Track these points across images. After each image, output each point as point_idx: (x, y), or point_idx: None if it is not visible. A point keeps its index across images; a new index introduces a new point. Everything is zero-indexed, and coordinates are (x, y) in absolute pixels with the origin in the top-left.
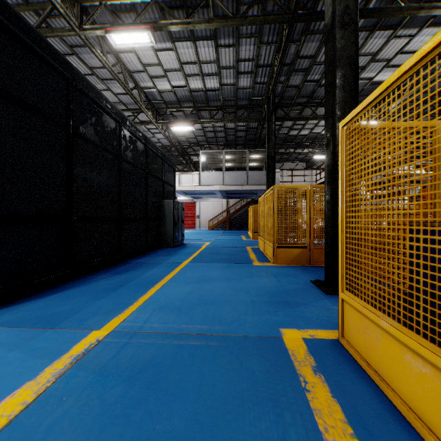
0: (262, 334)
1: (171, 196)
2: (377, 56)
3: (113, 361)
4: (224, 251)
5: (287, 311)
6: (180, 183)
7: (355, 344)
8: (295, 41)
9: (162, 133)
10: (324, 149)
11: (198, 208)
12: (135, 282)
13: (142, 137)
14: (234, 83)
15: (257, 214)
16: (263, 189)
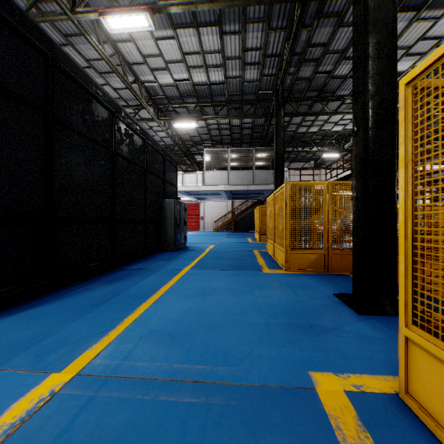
0: (285, 383)
1: (173, 195)
2: None
3: (62, 438)
4: (230, 255)
5: (314, 340)
6: (184, 183)
7: (435, 413)
8: (307, 27)
9: (165, 130)
10: (333, 147)
11: (203, 209)
12: (124, 295)
13: (140, 131)
14: (240, 75)
15: (264, 215)
16: (270, 189)
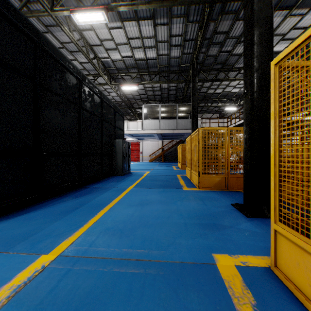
0: (196, 260)
1: (121, 137)
2: (275, 32)
3: (51, 294)
4: (160, 178)
5: (216, 234)
6: (128, 128)
7: (292, 278)
8: (214, 20)
9: (115, 91)
10: (232, 103)
11: (141, 146)
12: (88, 205)
13: (98, 92)
14: (167, 53)
15: (184, 151)
16: (188, 133)
